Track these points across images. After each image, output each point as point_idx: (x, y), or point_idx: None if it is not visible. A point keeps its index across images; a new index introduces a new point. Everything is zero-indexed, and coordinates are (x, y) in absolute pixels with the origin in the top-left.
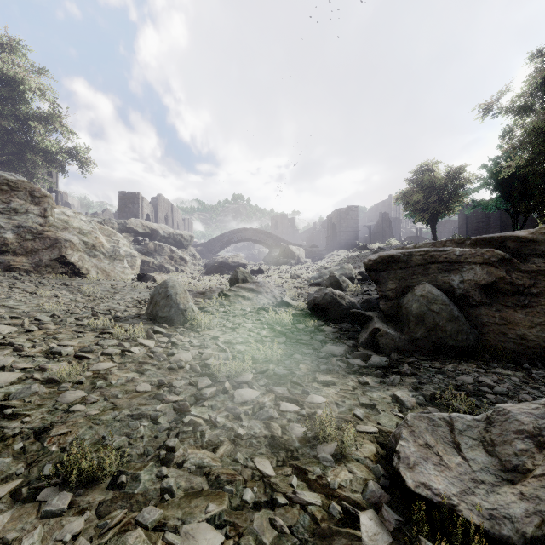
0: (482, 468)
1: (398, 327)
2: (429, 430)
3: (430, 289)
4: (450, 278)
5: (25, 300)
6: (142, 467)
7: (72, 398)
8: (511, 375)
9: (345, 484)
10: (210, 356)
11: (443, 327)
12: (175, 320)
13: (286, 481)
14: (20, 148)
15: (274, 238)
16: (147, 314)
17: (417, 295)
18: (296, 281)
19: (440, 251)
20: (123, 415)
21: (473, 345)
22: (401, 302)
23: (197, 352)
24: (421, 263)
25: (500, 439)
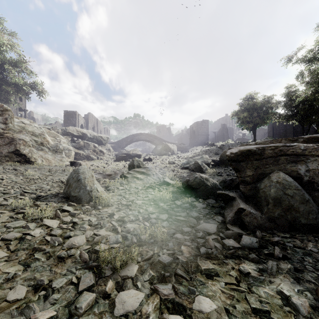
0: None
1: (257, 206)
2: None
3: (284, 176)
4: (297, 167)
5: None
6: None
7: None
8: None
9: None
10: (102, 238)
11: (297, 208)
12: (83, 199)
13: None
14: None
15: (158, 139)
16: (64, 193)
17: (274, 181)
18: (172, 166)
19: (288, 146)
20: None
21: None
22: (258, 186)
23: (91, 233)
24: (272, 155)
25: None
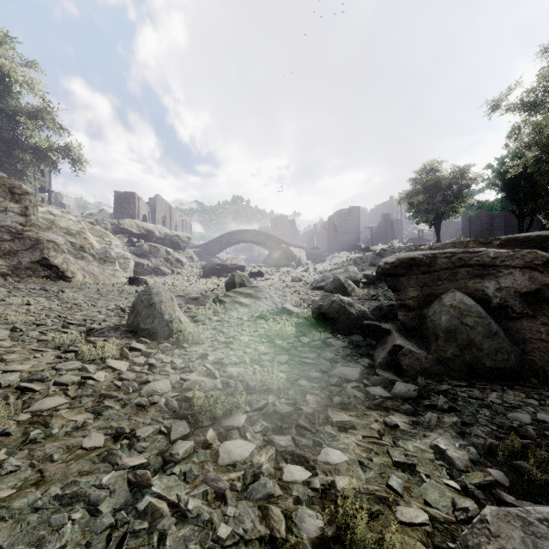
0: None
1: (422, 343)
2: (530, 546)
3: (462, 298)
4: (483, 284)
5: None
6: None
7: None
8: None
9: None
10: (194, 384)
11: (479, 344)
12: (159, 333)
13: None
14: (8, 145)
15: (274, 240)
16: (128, 325)
17: (447, 305)
18: (298, 284)
19: (470, 253)
20: (48, 496)
21: (515, 366)
22: (425, 313)
23: (178, 378)
24: (447, 267)
25: None
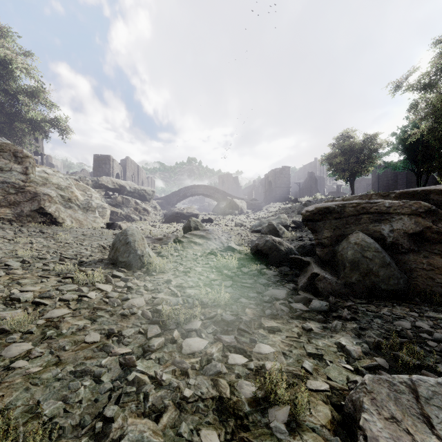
0: None
1: (334, 272)
2: (392, 397)
3: (363, 237)
4: (380, 227)
5: (2, 246)
6: None
7: (17, 351)
8: None
9: None
10: (162, 301)
11: (376, 272)
12: (133, 265)
13: None
14: (10, 118)
15: (221, 193)
16: (109, 259)
17: (352, 243)
18: (240, 228)
19: (371, 203)
20: (65, 371)
21: (403, 289)
22: (336, 249)
23: (150, 296)
24: (353, 214)
25: None
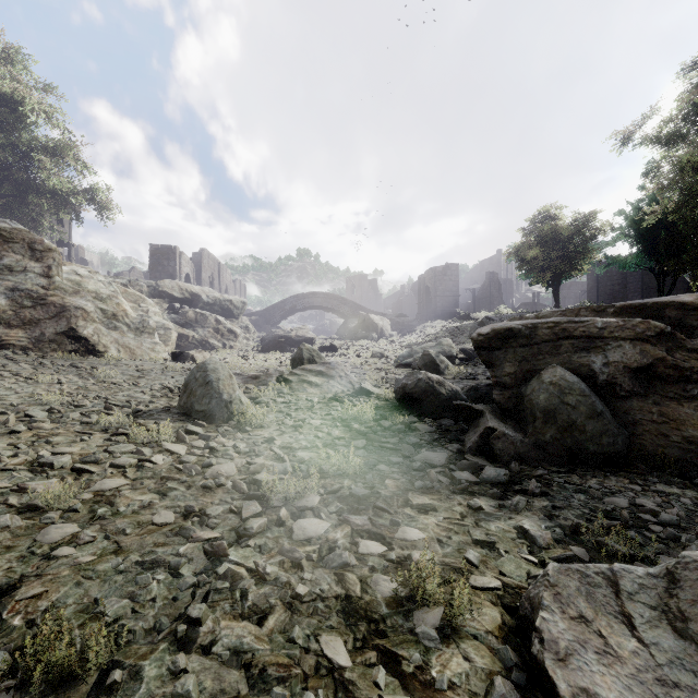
0: (672, 660)
1: (519, 426)
2: (583, 592)
3: (563, 374)
4: (589, 358)
5: (16, 387)
6: (149, 654)
7: (58, 535)
8: (679, 495)
9: (458, 681)
10: (262, 468)
11: (581, 426)
12: (217, 416)
13: (368, 676)
14: (21, 188)
15: (351, 305)
16: (180, 407)
17: (546, 382)
18: (379, 361)
19: (576, 322)
20: (129, 562)
21: (622, 451)
22: (523, 392)
23: (243, 461)
24: (549, 339)
25: (694, 611)
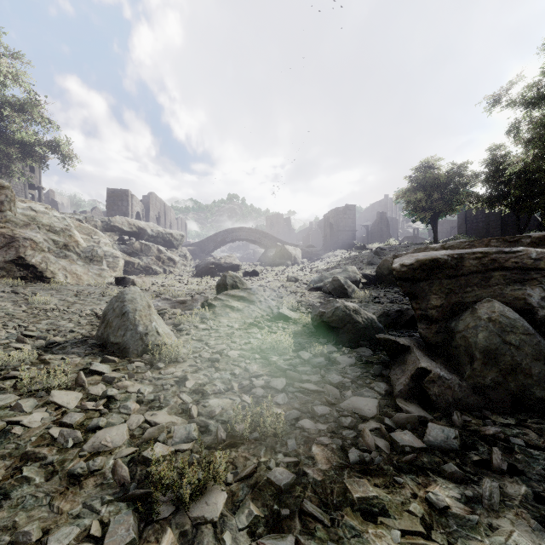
0: None
1: (450, 364)
2: None
3: (502, 309)
4: (524, 291)
5: None
6: None
7: None
8: None
9: None
10: (160, 431)
11: (527, 369)
12: (131, 349)
13: None
14: None
15: (270, 238)
16: (97, 337)
17: (484, 318)
18: (294, 284)
19: (506, 253)
20: None
21: None
22: (453, 327)
23: (140, 419)
24: (477, 270)
25: None
